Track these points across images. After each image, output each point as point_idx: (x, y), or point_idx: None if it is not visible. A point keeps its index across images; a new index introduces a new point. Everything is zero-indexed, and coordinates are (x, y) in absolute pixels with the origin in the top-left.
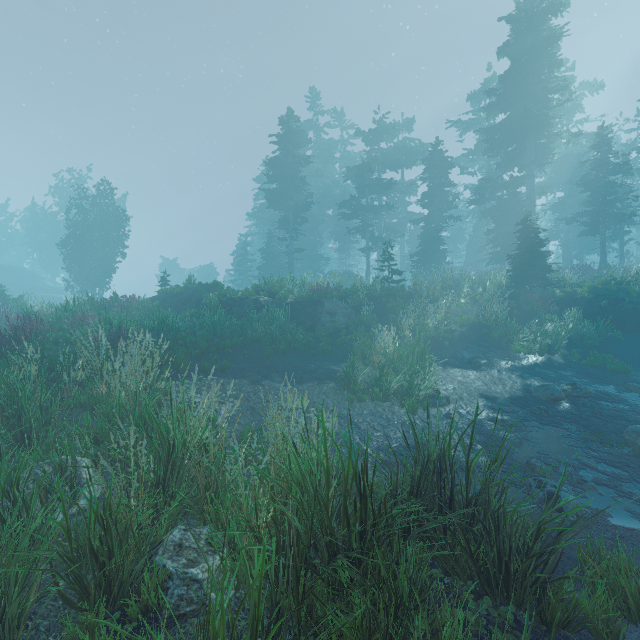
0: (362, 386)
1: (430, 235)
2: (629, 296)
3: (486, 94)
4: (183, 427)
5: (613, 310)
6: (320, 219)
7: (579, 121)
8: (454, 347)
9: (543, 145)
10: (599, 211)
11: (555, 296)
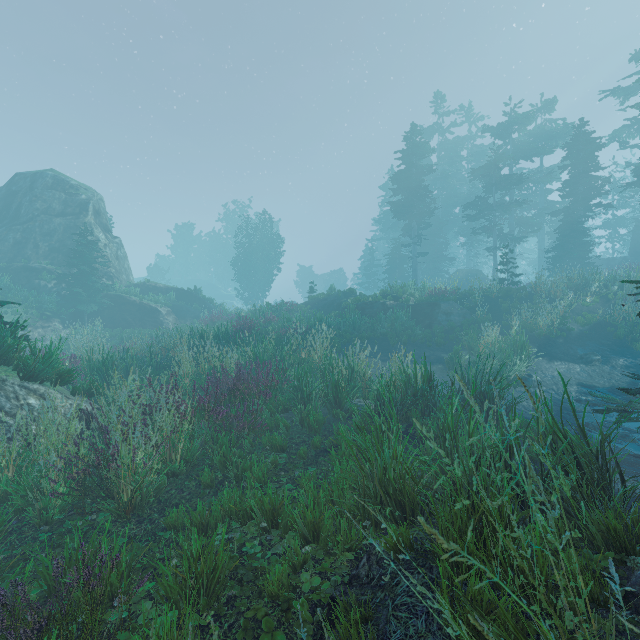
0: (463, 367)
1: (570, 228)
2: None
3: None
4: (357, 362)
5: None
6: (445, 220)
7: None
8: (568, 344)
9: None
10: None
11: None
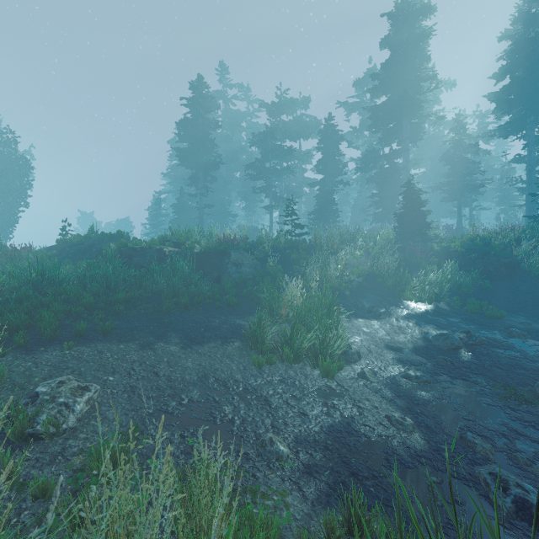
0: (271, 345)
1: (324, 196)
2: (492, 250)
3: (368, 82)
4: None
5: (481, 262)
6: (229, 180)
7: (438, 111)
8: (354, 296)
9: (416, 124)
10: (457, 181)
11: (433, 250)
